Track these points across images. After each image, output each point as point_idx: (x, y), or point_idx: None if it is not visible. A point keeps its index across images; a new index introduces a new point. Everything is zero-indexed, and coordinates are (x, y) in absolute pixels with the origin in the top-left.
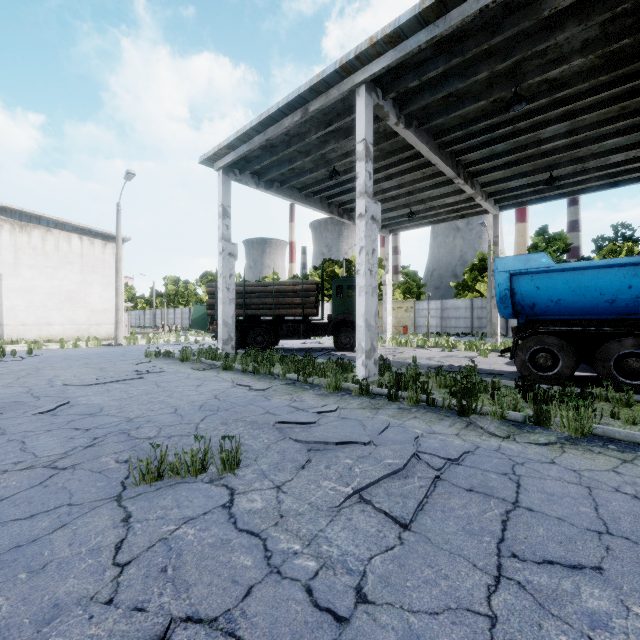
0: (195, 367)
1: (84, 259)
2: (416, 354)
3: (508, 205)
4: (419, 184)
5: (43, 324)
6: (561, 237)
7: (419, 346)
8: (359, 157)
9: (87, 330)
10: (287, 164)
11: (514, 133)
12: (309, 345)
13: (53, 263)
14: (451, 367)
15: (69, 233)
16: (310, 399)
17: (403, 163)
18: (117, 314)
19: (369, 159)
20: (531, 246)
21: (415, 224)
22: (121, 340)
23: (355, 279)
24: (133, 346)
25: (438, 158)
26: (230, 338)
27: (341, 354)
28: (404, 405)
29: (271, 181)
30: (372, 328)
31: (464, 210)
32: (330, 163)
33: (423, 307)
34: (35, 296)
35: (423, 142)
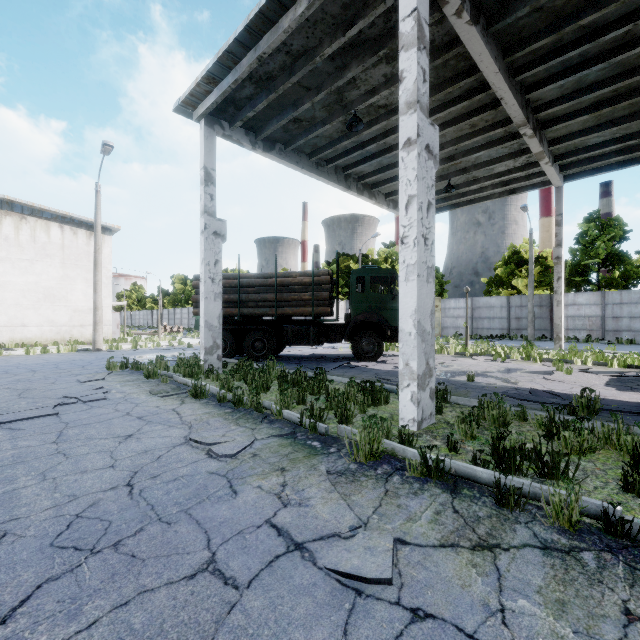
0: (155, 390)
1: (65, 251)
2: (462, 366)
3: (576, 173)
4: (465, 142)
5: (16, 325)
6: (617, 223)
7: (458, 353)
8: (406, 43)
9: (69, 332)
10: (291, 110)
11: (623, 45)
12: (321, 351)
13: (28, 255)
14: (536, 393)
15: (48, 221)
16: (321, 498)
17: (450, 106)
18: (95, 314)
19: (423, 46)
20: (580, 234)
21: (450, 204)
22: (100, 344)
23: (380, 268)
24: (113, 352)
25: (507, 87)
26: (215, 345)
27: (363, 366)
28: (545, 529)
29: (272, 141)
30: (427, 336)
31: (517, 182)
32: (349, 107)
33: (450, 306)
34: (7, 293)
35: (491, 55)
